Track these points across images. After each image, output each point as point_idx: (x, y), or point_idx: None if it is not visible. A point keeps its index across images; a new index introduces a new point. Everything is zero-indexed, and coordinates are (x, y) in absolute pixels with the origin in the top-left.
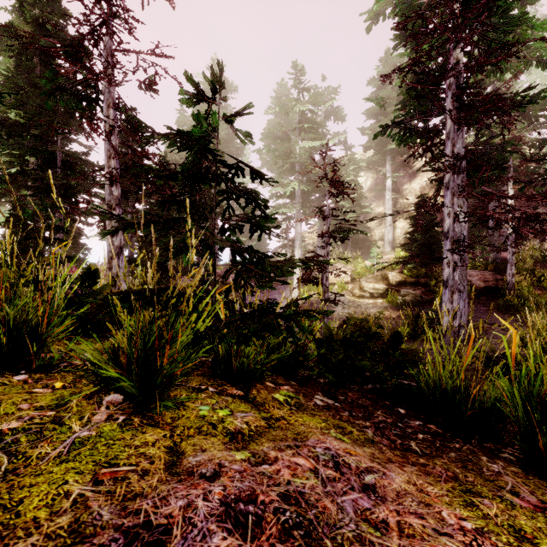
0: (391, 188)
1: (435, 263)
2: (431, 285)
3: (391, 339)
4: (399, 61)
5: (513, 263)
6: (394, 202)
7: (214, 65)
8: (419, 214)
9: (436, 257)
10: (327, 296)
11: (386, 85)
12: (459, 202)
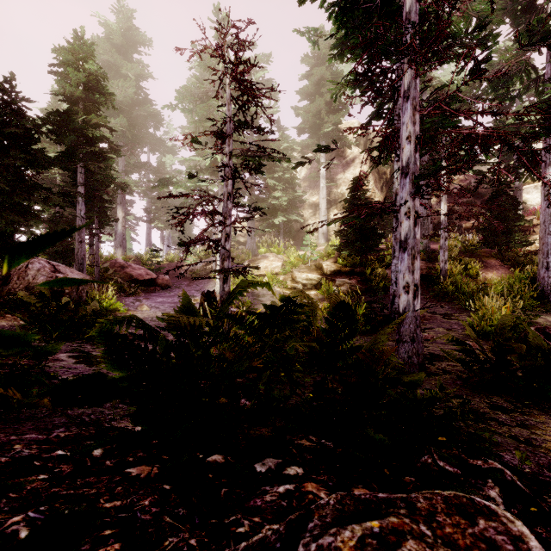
0: (326, 177)
1: (370, 251)
2: (367, 274)
3: (330, 327)
4: (333, 40)
5: (446, 249)
6: (328, 191)
7: (120, 7)
8: (354, 198)
9: (371, 244)
10: (228, 266)
11: (321, 66)
12: None
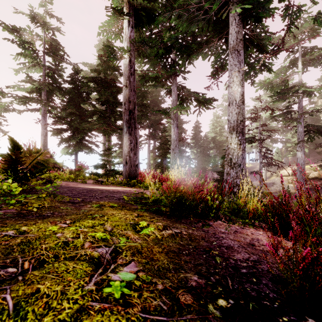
0: None
1: None
2: None
3: None
4: None
5: None
6: None
7: None
8: None
9: None
10: None
11: None
12: (299, 149)
